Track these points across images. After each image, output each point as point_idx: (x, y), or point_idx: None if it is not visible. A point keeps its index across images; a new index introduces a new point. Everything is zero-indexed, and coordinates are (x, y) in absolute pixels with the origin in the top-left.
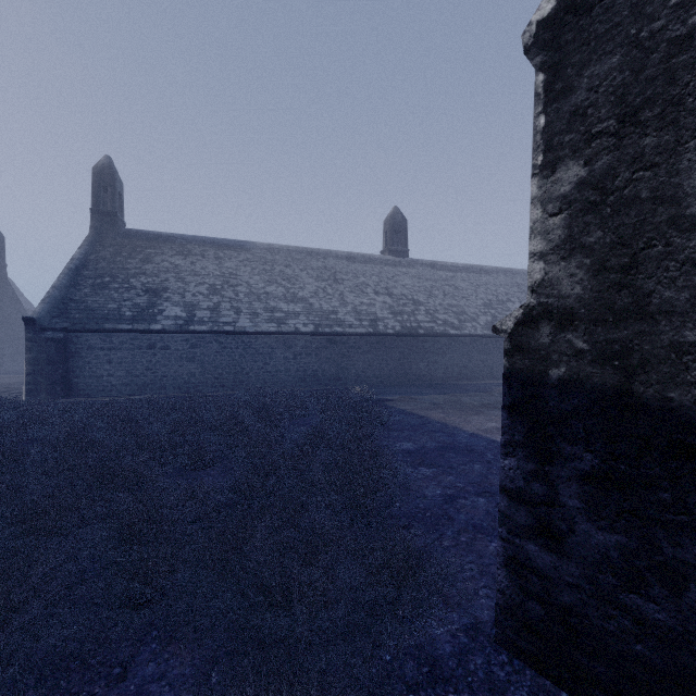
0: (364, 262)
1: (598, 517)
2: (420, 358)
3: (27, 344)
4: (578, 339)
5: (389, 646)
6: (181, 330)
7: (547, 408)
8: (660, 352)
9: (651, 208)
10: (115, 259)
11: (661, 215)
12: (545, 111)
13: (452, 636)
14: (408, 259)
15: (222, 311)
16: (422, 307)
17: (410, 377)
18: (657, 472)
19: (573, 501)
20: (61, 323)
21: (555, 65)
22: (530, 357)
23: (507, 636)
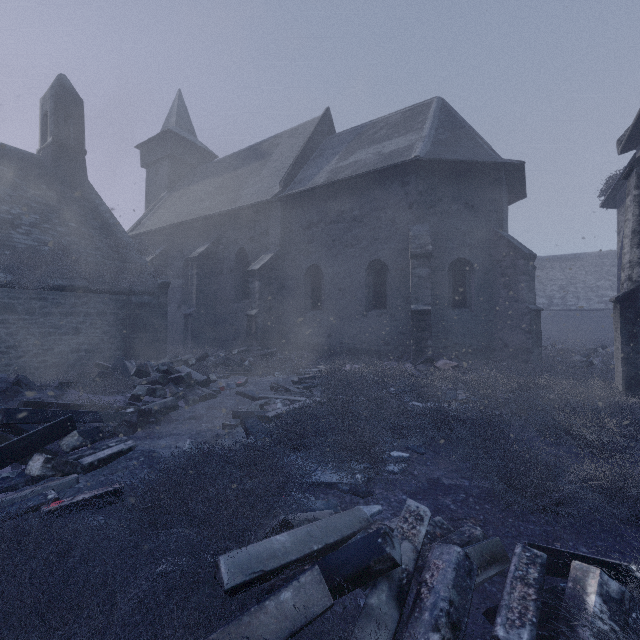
0: None
1: None
2: None
3: None
4: None
5: None
6: (546, 309)
7: None
8: None
9: None
10: None
11: None
12: None
13: None
14: None
15: (567, 299)
16: None
17: None
18: None
19: None
20: None
21: None
22: None
23: None
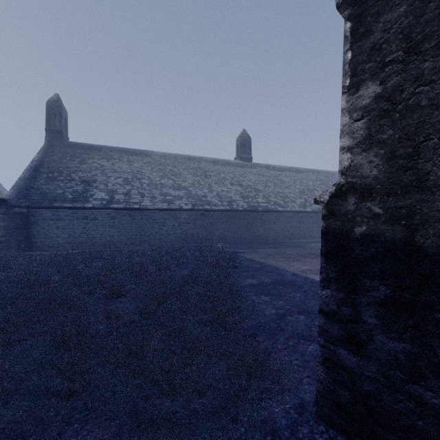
0: (224, 165)
1: (390, 330)
2: (259, 225)
3: (1, 216)
4: (375, 206)
5: (243, 423)
6: (105, 207)
7: (353, 254)
8: (436, 214)
9: (429, 112)
10: (62, 161)
11: (436, 117)
12: (351, 48)
13: (286, 413)
14: (252, 163)
15: (132, 195)
16: (261, 193)
17: (253, 238)
18: (433, 299)
19: (372, 320)
20: (24, 202)
21: (358, 16)
22: (340, 219)
23: (324, 413)
